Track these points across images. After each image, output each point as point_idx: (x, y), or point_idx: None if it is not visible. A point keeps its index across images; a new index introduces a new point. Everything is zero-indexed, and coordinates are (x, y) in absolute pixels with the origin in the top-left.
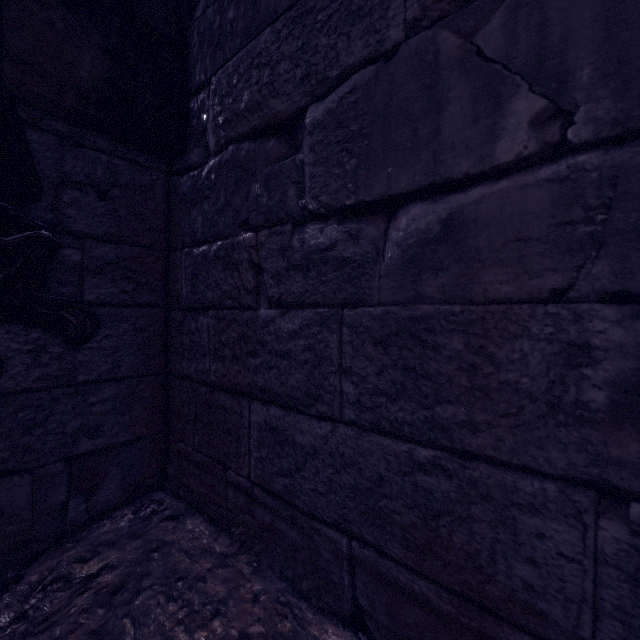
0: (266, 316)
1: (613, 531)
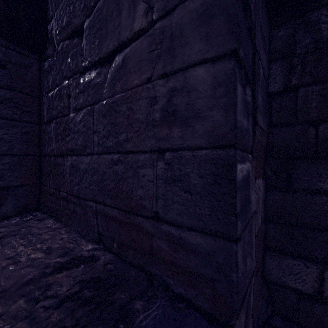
0: (72, 117)
1: (163, 166)
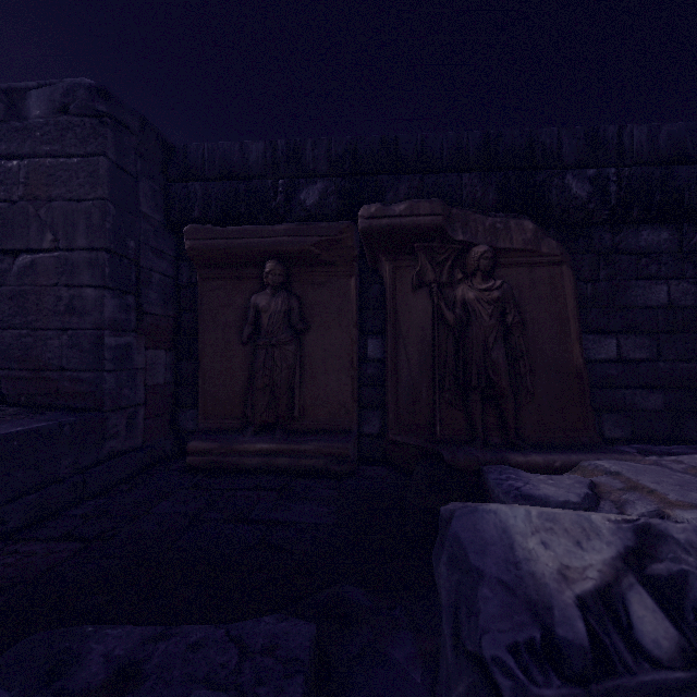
0: None
1: (67, 339)
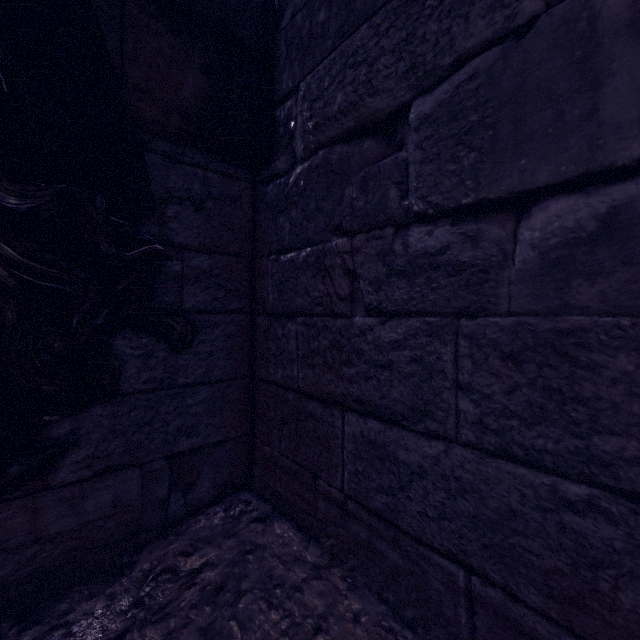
0: (362, 324)
1: None
